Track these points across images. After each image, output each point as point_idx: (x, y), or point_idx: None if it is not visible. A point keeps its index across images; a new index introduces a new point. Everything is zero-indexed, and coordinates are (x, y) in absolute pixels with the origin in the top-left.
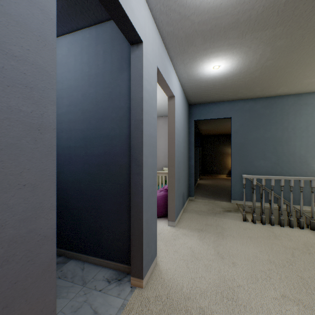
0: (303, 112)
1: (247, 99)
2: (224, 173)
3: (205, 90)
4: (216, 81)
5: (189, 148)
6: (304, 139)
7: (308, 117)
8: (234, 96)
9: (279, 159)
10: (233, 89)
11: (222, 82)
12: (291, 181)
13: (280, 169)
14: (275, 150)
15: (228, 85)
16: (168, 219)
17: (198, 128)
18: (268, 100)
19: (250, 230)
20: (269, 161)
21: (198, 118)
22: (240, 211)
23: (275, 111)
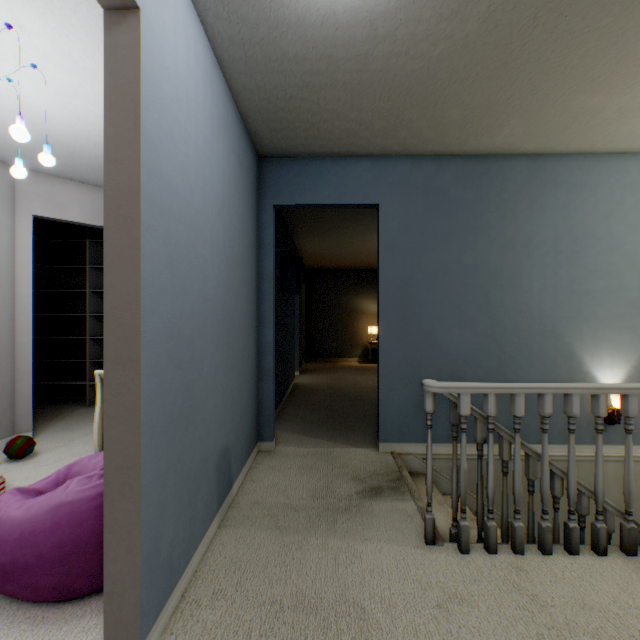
0: (549, 203)
1: (419, 155)
2: (354, 354)
3: (303, 85)
4: (337, 37)
5: (260, 292)
6: (550, 273)
7: (559, 218)
8: (387, 135)
9: (496, 325)
10: (388, 98)
11: (359, 47)
12: (572, 400)
13: (498, 350)
14: (488, 300)
15: (377, 75)
16: (106, 638)
17: (297, 248)
18: (472, 163)
19: (466, 609)
20: (474, 329)
21: (285, 199)
22: (408, 487)
23: (486, 197)
